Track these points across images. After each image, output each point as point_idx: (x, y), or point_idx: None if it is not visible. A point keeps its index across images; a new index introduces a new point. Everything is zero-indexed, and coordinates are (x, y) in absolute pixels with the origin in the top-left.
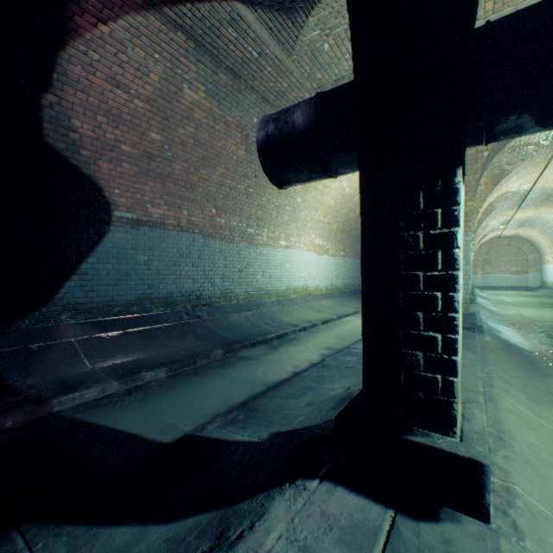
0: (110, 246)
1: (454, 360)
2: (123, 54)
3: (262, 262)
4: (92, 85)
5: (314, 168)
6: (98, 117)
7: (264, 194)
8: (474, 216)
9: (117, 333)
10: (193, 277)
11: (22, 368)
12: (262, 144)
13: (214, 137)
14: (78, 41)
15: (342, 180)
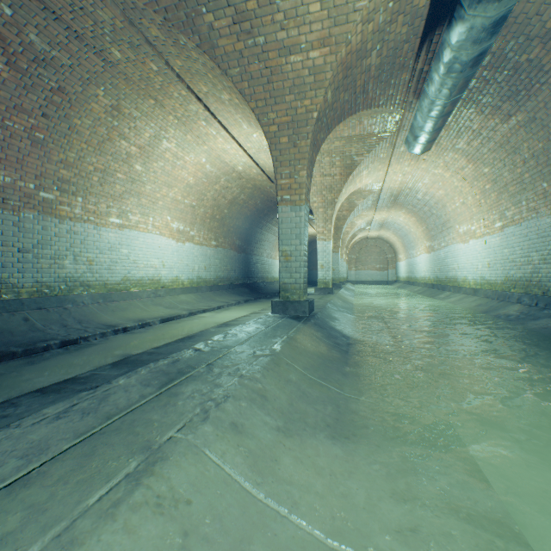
0: None
1: None
2: None
3: (73, 242)
4: None
5: None
6: None
7: (71, 148)
8: (333, 206)
9: None
10: None
11: None
12: None
13: None
14: None
15: (198, 152)
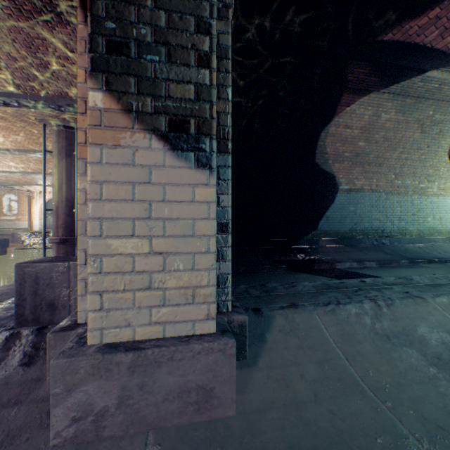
0: (337, 204)
1: None
2: (352, 114)
3: (431, 208)
4: (336, 132)
5: None
6: (336, 144)
7: (435, 157)
8: None
9: (342, 246)
10: (378, 219)
11: (314, 253)
12: None
13: (396, 133)
14: (335, 118)
15: None
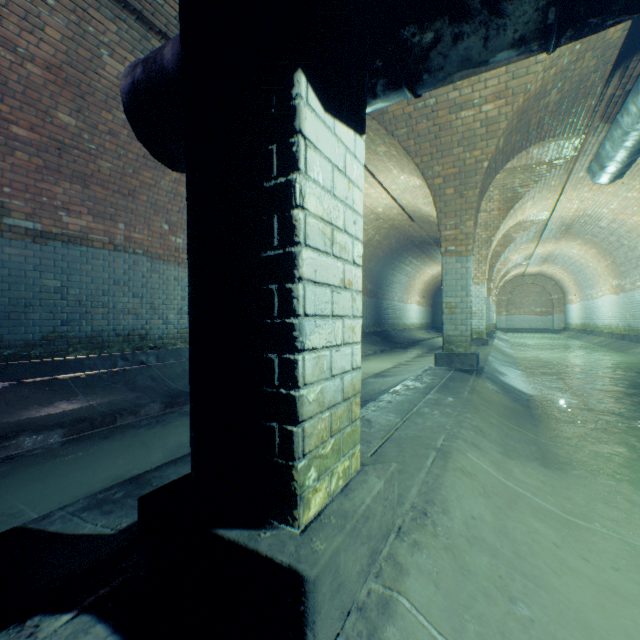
0: None
1: (294, 397)
2: None
3: None
4: None
5: None
6: None
7: None
8: (488, 246)
9: (5, 385)
10: (134, 311)
11: None
12: (129, 97)
13: None
14: None
15: None
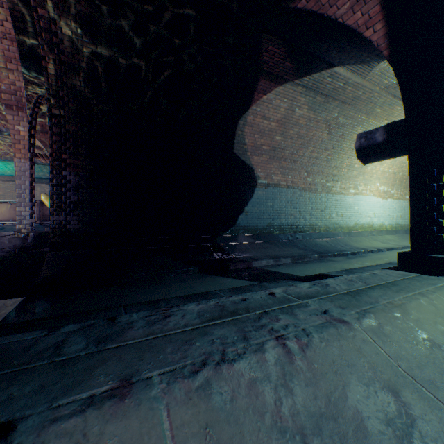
0: (256, 198)
1: None
2: (270, 104)
3: (336, 205)
4: (255, 122)
5: (385, 156)
6: (254, 135)
7: (338, 159)
8: None
9: (260, 242)
10: (293, 215)
11: (232, 251)
12: (357, 148)
13: (308, 131)
14: (253, 106)
15: None
